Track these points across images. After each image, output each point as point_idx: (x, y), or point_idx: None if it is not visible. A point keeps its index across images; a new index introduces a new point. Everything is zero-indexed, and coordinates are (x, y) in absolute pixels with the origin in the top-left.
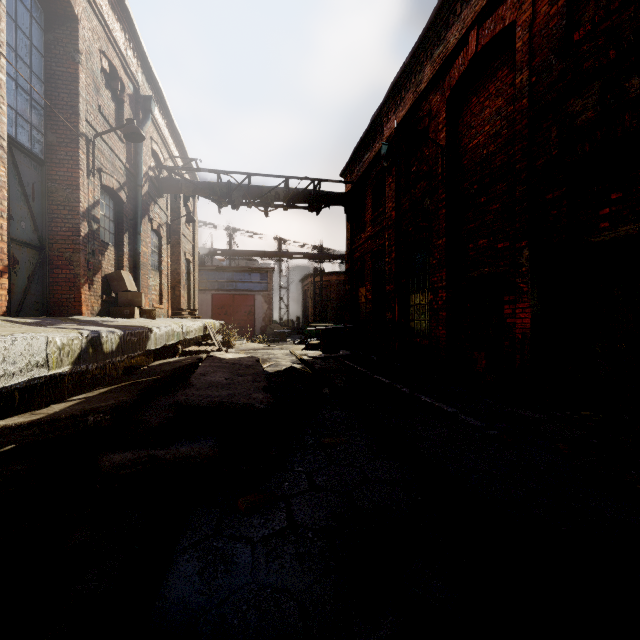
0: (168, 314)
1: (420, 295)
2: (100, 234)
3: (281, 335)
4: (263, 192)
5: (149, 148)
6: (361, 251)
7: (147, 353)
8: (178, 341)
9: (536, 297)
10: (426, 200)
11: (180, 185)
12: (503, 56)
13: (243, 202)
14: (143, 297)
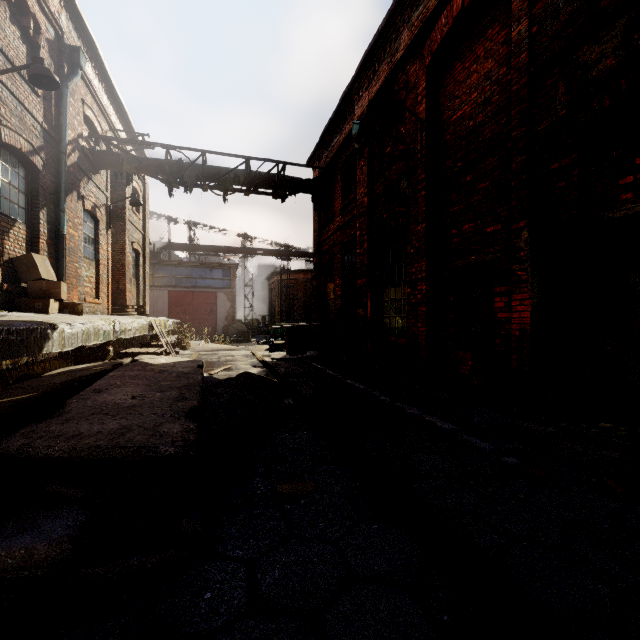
0: (108, 311)
1: (395, 289)
2: (2, 206)
3: (245, 335)
4: (220, 173)
5: (80, 112)
6: (330, 243)
7: (63, 357)
8: (108, 342)
9: (536, 287)
10: (403, 182)
11: (121, 160)
12: (494, 11)
13: (197, 184)
14: (64, 288)
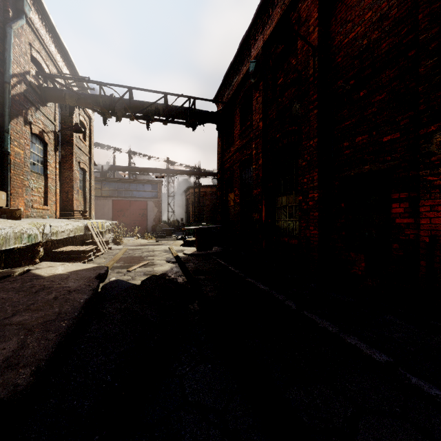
0: (56, 215)
1: (287, 197)
2: None
3: (167, 232)
4: (144, 106)
5: (27, 53)
6: (230, 162)
7: None
8: (37, 243)
9: None
10: (294, 105)
11: (63, 94)
12: None
13: (125, 114)
14: (2, 196)
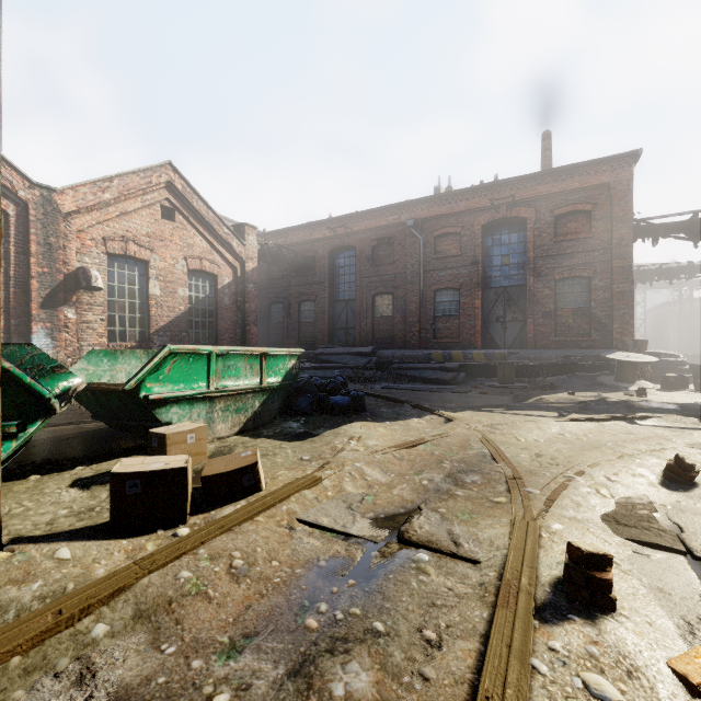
0: None
1: None
2: None
3: None
4: (671, 272)
5: None
6: None
7: None
8: None
9: None
10: None
11: None
12: None
13: (655, 280)
14: None
